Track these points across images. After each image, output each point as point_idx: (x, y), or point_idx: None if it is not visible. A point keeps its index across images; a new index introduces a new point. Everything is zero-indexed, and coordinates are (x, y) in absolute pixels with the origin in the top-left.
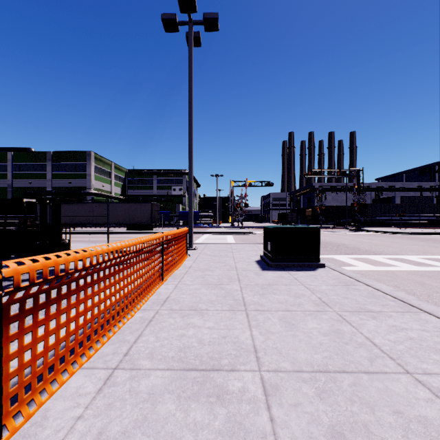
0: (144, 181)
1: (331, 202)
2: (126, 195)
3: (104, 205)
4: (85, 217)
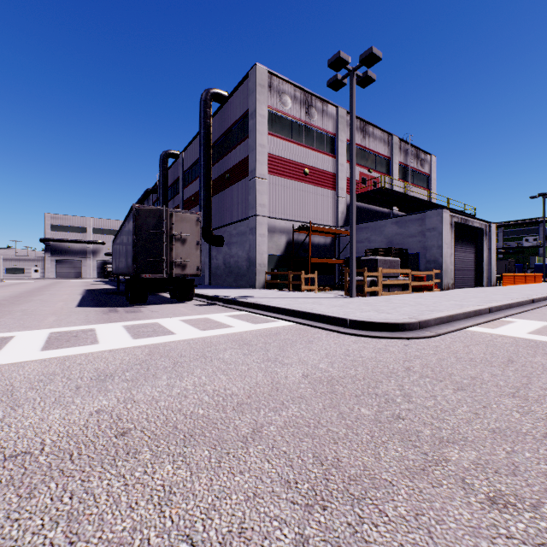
0: None
1: None
2: None
3: None
4: None
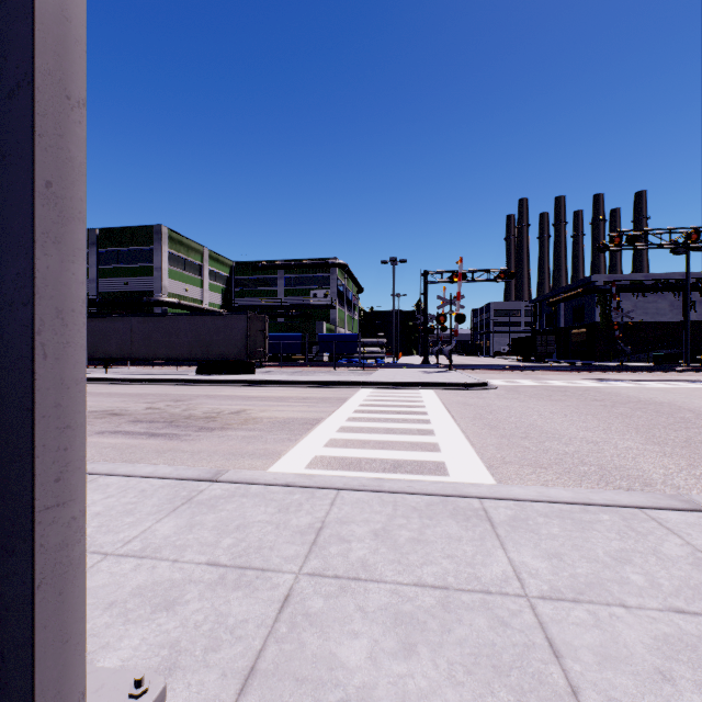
0: (263, 282)
1: (630, 314)
2: (231, 307)
3: (153, 321)
4: (117, 345)
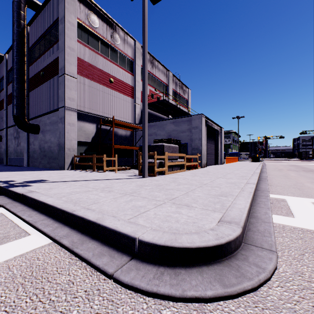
0: None
1: None
2: None
3: None
4: None
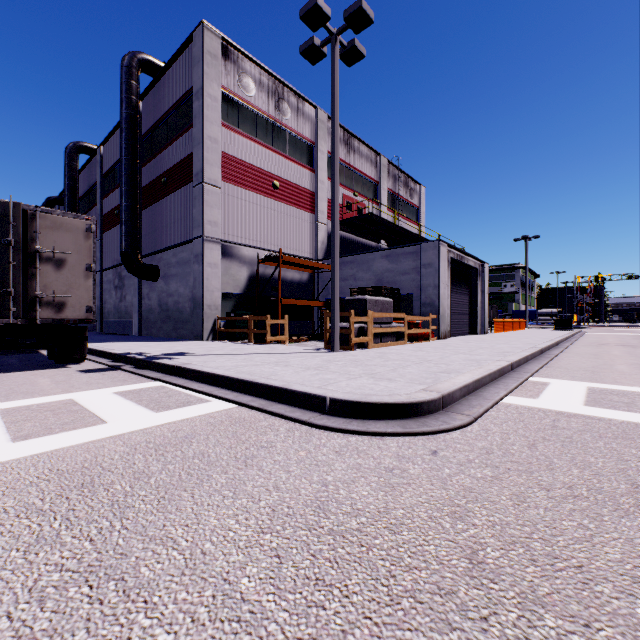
0: None
1: None
2: None
3: None
4: None
